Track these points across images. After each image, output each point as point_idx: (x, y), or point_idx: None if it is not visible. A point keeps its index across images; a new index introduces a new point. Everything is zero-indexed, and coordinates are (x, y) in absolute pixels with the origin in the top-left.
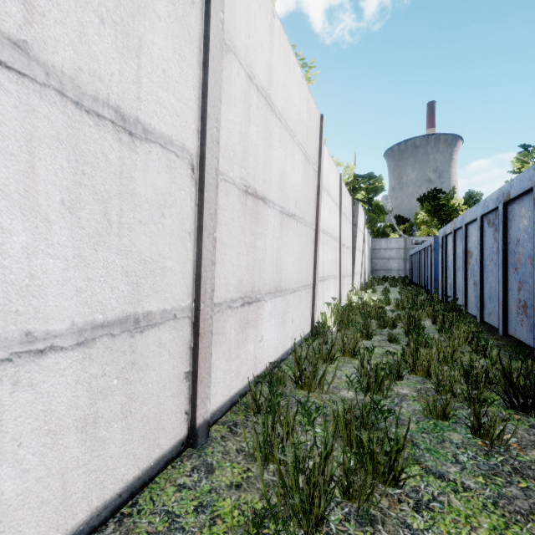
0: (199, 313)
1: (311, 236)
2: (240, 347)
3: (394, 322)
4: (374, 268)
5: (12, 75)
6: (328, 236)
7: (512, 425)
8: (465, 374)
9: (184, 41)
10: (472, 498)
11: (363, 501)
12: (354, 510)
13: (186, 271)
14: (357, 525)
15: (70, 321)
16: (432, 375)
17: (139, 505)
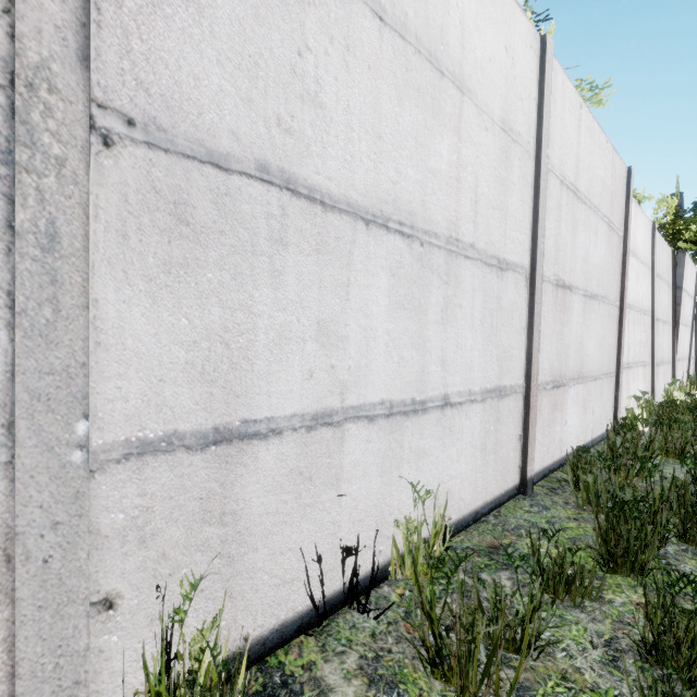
0: (529, 390)
1: (614, 316)
2: (550, 426)
3: None
4: None
5: (470, 261)
6: (634, 311)
7: None
8: None
9: (524, 188)
10: None
11: None
12: (691, 549)
13: (521, 357)
14: (694, 555)
15: (480, 386)
16: None
17: (502, 513)
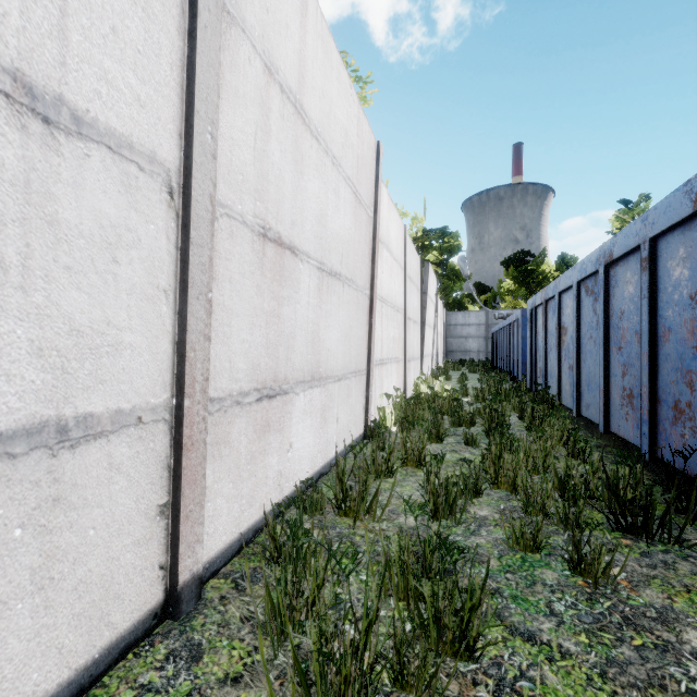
0: (182, 413)
1: (364, 305)
2: (255, 461)
3: (473, 418)
4: (448, 349)
5: None
6: (388, 306)
7: (619, 553)
8: (560, 487)
9: None
10: (573, 669)
11: (422, 689)
12: None
13: (160, 349)
14: None
15: None
16: (519, 490)
17: None
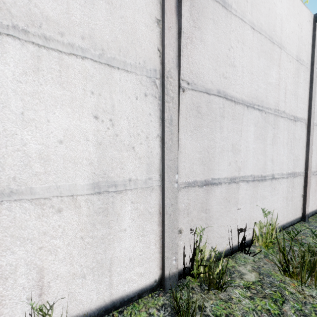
0: (307, 174)
1: None
2: (315, 192)
3: None
4: None
5: (282, 118)
6: None
7: None
8: None
9: (305, 84)
10: None
11: None
12: None
13: (303, 159)
14: None
15: (286, 171)
16: None
17: (295, 227)
